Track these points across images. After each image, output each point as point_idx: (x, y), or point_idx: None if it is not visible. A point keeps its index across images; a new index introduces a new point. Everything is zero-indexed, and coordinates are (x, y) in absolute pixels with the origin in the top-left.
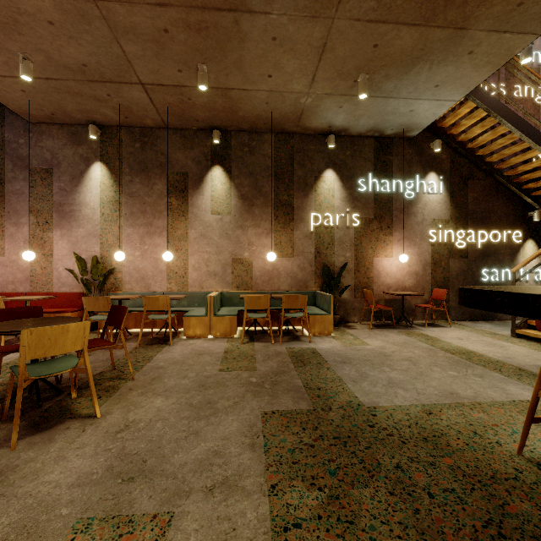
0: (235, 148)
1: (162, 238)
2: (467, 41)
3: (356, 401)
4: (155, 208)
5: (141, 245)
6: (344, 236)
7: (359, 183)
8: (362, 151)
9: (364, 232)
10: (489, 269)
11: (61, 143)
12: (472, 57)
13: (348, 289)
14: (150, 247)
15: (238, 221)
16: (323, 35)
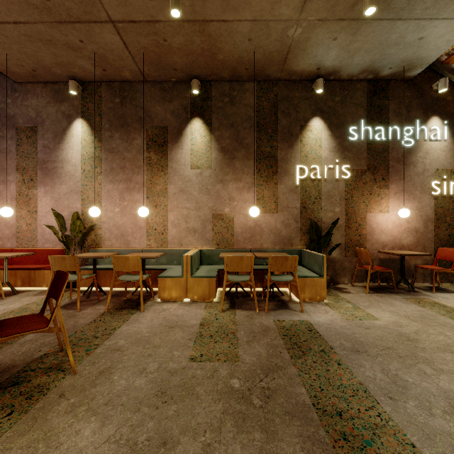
0: (215, 99)
1: (141, 194)
2: None
3: None
4: (134, 163)
5: (121, 201)
6: (333, 189)
7: (350, 131)
8: (353, 96)
9: (356, 185)
10: None
11: (44, 101)
12: None
13: (337, 247)
14: (129, 203)
15: (218, 175)
16: None
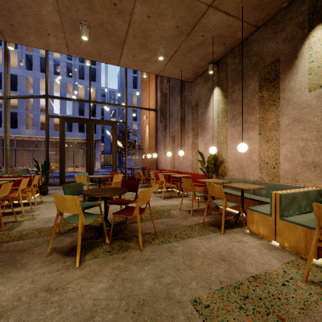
0: None
1: (254, 132)
2: None
3: None
4: (248, 106)
5: (239, 140)
6: None
7: None
8: None
9: None
10: None
11: (201, 86)
12: None
13: None
14: (245, 141)
15: None
16: None
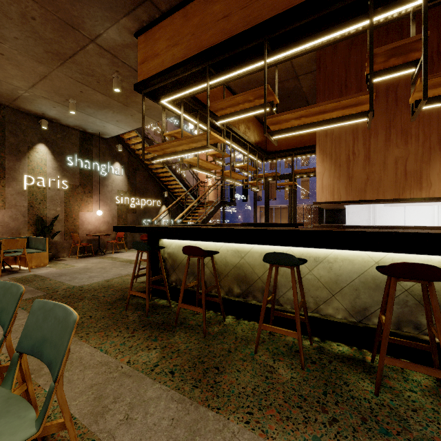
0: None
1: None
2: (129, 111)
3: (72, 286)
4: None
5: None
6: (55, 195)
7: (68, 159)
8: (70, 137)
9: (72, 194)
10: (146, 219)
11: None
12: (133, 117)
13: (59, 234)
14: None
15: None
16: (45, 72)
